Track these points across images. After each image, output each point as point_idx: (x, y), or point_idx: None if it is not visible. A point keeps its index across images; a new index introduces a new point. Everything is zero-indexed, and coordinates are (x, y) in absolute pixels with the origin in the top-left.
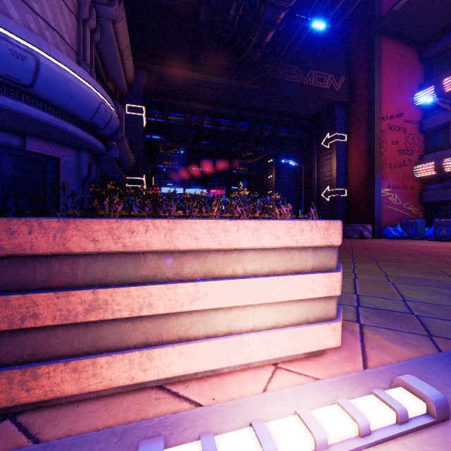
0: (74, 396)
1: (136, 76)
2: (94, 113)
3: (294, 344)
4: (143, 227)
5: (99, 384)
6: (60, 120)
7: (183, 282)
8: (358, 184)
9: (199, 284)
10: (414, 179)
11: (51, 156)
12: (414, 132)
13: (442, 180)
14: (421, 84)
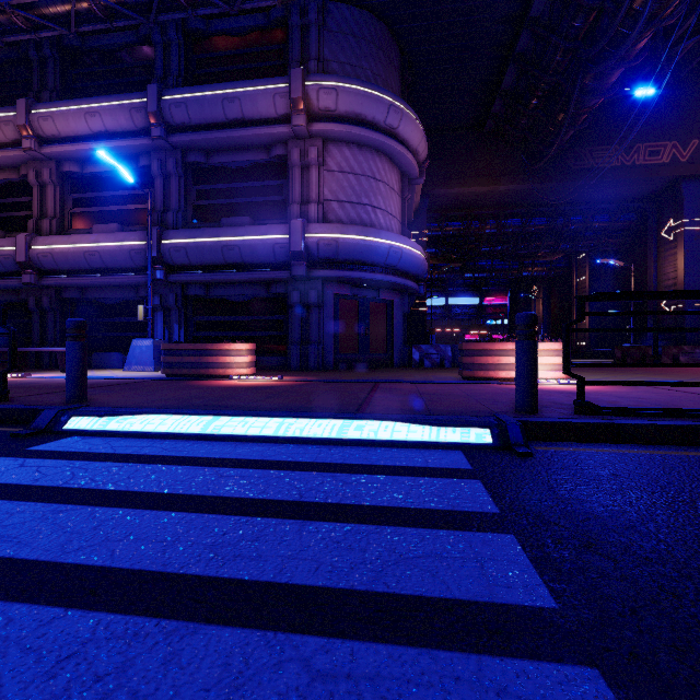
0: (493, 380)
1: (420, 203)
2: (419, 268)
3: (549, 375)
4: (508, 344)
5: (499, 377)
6: (405, 279)
7: None
8: None
9: None
10: None
11: (389, 300)
12: None
13: None
14: None
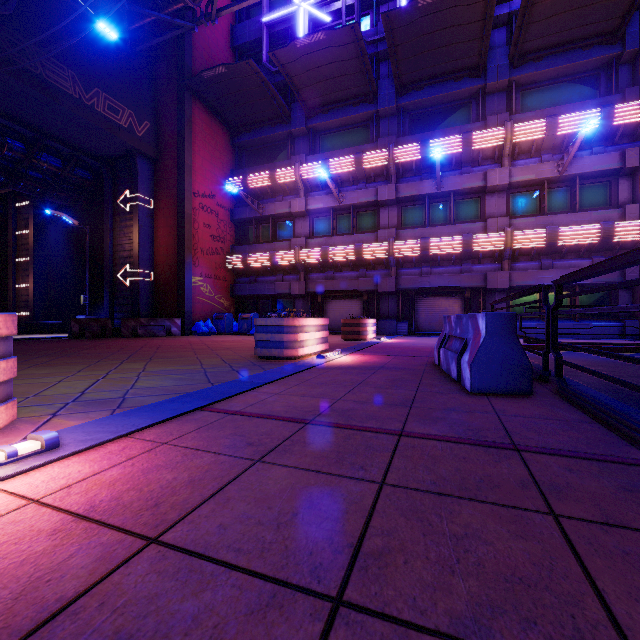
0: None
1: None
2: None
3: None
4: None
5: None
6: None
7: None
8: (167, 268)
9: None
10: (227, 270)
11: None
12: (226, 219)
13: (249, 275)
14: (233, 170)
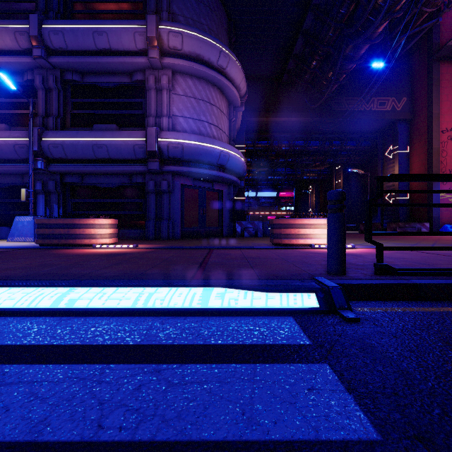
0: (294, 245)
1: (240, 126)
2: (241, 168)
3: None
4: (305, 220)
5: (299, 243)
6: (231, 175)
7: (311, 229)
8: (419, 189)
9: (314, 229)
10: None
11: (220, 190)
12: None
13: None
14: None
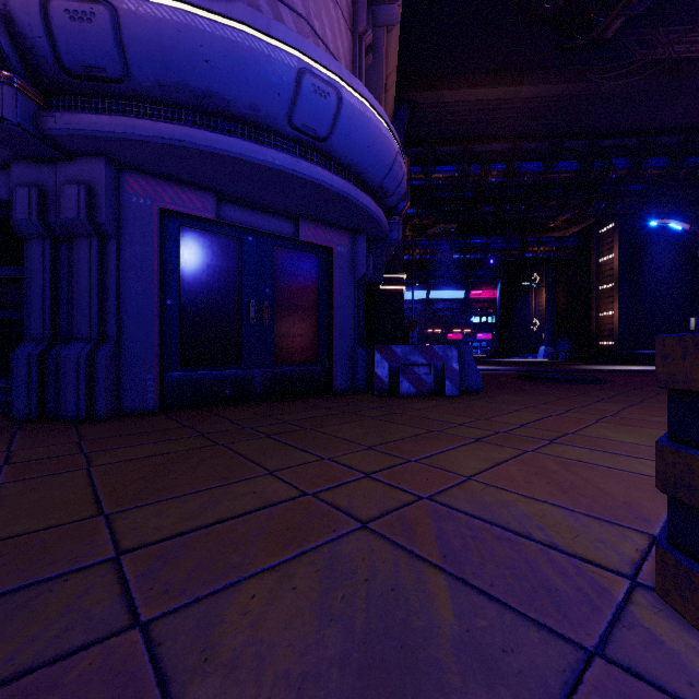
0: None
1: (394, 117)
2: (388, 170)
3: None
4: None
5: None
6: (352, 186)
7: None
8: None
9: None
10: None
11: (323, 247)
12: None
13: None
14: None
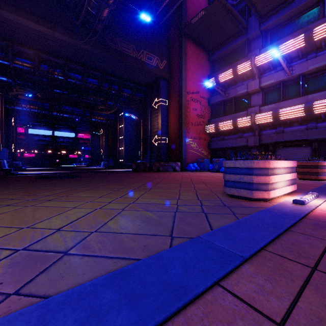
0: None
1: None
2: None
3: None
4: None
5: None
6: None
7: None
8: (174, 135)
9: None
10: (205, 134)
11: None
12: (205, 105)
13: (219, 135)
14: (209, 75)
